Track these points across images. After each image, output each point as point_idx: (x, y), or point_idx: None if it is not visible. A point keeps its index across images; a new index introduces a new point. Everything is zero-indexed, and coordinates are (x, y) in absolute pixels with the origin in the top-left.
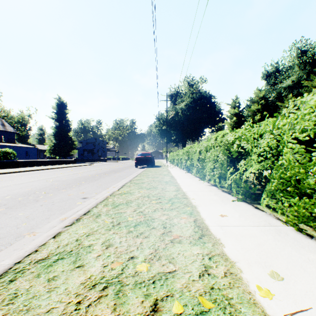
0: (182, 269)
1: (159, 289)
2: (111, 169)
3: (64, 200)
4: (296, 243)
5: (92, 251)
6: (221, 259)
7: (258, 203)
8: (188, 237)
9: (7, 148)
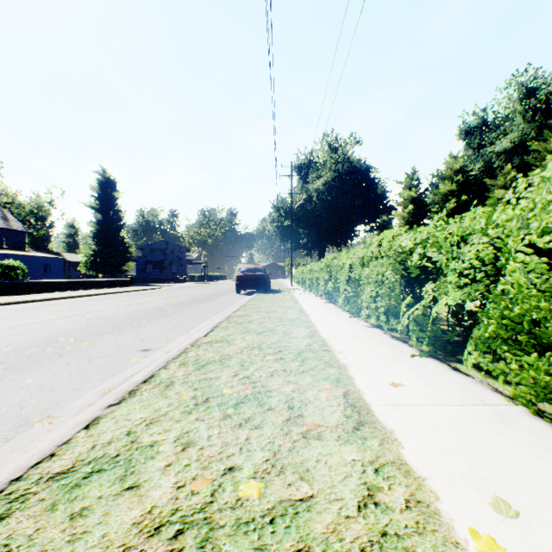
0: (325, 493)
1: (282, 536)
2: (194, 297)
3: (109, 353)
4: (534, 439)
5: (155, 456)
6: (399, 473)
7: (458, 361)
8: (334, 428)
9: (10, 260)
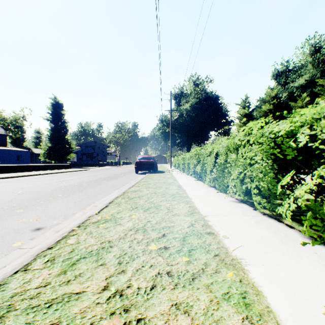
0: None
1: None
2: (107, 175)
3: None
4: None
5: None
6: None
7: None
8: None
9: None
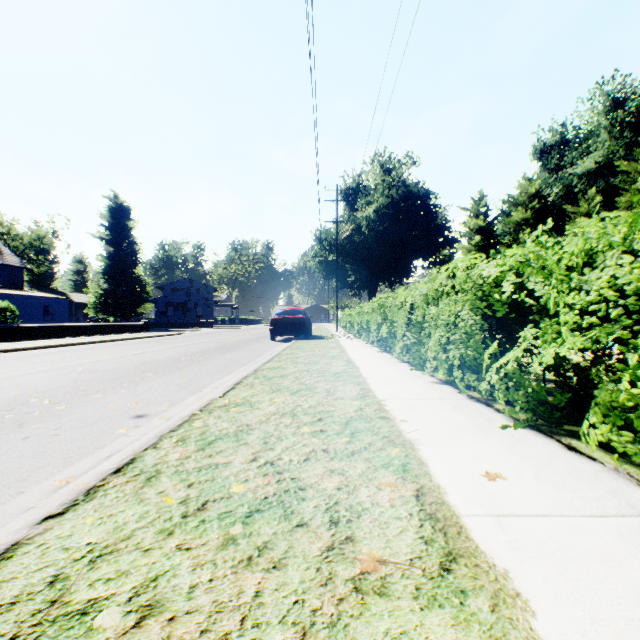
0: None
1: None
2: (220, 344)
3: (88, 422)
4: None
5: None
6: None
7: (570, 434)
8: (407, 567)
9: None
